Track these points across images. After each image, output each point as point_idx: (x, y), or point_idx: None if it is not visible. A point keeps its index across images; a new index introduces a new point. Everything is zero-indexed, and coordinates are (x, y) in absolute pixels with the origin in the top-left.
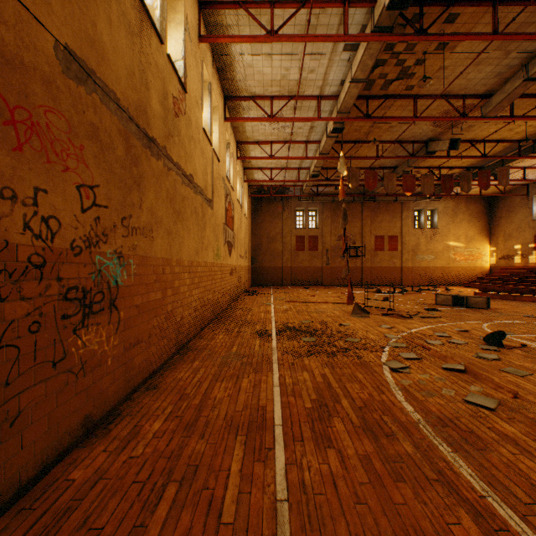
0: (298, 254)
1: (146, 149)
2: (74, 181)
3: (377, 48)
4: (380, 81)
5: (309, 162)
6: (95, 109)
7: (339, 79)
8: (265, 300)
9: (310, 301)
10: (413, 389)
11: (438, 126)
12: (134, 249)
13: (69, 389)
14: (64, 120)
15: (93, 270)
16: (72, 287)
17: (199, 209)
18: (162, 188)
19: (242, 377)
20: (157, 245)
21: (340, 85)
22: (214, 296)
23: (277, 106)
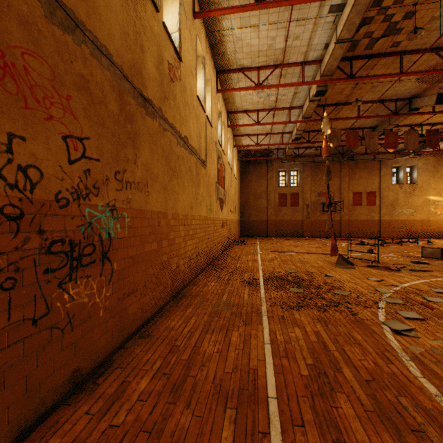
0: (281, 209)
1: (140, 108)
2: (59, 131)
3: (365, 3)
4: (365, 40)
5: (291, 126)
6: (84, 61)
7: (323, 42)
8: (252, 249)
9: (293, 252)
10: (428, 360)
11: (423, 82)
12: (128, 203)
13: (52, 346)
14: (46, 66)
15: (82, 223)
16: (57, 240)
17: (194, 168)
18: (158, 146)
19: (232, 329)
20: (152, 200)
21: (324, 48)
22: (207, 246)
23: (263, 76)
